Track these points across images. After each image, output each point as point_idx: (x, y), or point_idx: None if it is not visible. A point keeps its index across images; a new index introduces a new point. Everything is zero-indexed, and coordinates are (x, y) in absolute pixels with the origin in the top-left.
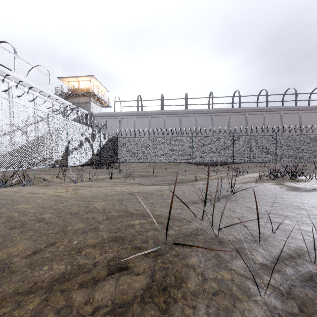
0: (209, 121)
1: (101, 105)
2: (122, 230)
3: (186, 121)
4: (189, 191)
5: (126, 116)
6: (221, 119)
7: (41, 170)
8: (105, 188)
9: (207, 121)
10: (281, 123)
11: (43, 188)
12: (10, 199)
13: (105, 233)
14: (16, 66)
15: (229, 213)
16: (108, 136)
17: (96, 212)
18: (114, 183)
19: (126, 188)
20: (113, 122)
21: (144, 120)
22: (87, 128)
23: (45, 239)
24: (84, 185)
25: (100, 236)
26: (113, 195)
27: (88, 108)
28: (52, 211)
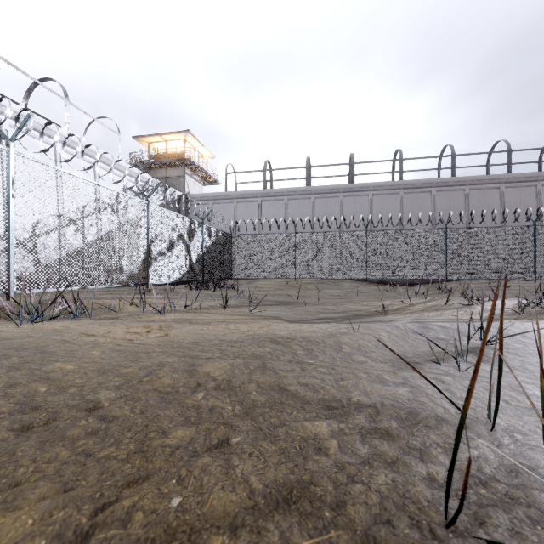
0: (394, 203)
1: (203, 181)
2: (295, 456)
3: (352, 205)
4: (391, 337)
5: (244, 199)
6: (417, 199)
7: (106, 290)
8: (219, 327)
9: (390, 204)
10: (537, 203)
11: (106, 324)
12: (40, 350)
13: (253, 467)
14: (66, 119)
15: (513, 395)
16: (216, 232)
17: (215, 390)
18: (232, 315)
19: (258, 327)
20: (222, 209)
21: (277, 204)
22: (182, 218)
23: (95, 484)
24: (179, 319)
25: (241, 478)
26: (239, 343)
27: (181, 186)
28: (118, 381)
